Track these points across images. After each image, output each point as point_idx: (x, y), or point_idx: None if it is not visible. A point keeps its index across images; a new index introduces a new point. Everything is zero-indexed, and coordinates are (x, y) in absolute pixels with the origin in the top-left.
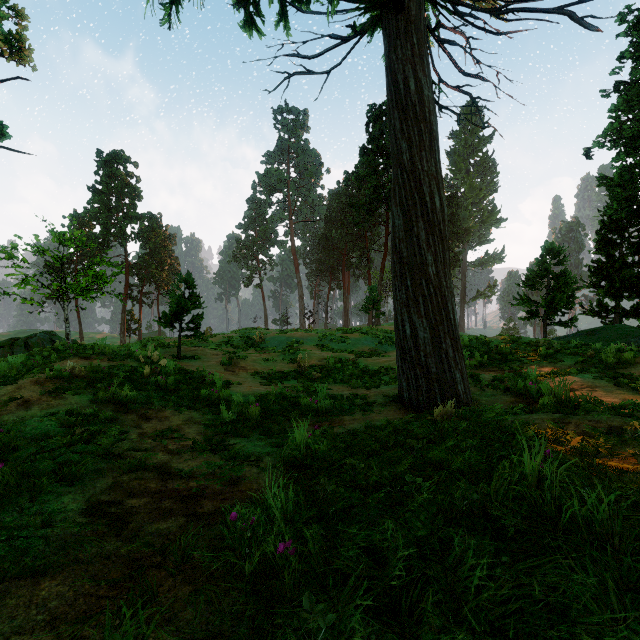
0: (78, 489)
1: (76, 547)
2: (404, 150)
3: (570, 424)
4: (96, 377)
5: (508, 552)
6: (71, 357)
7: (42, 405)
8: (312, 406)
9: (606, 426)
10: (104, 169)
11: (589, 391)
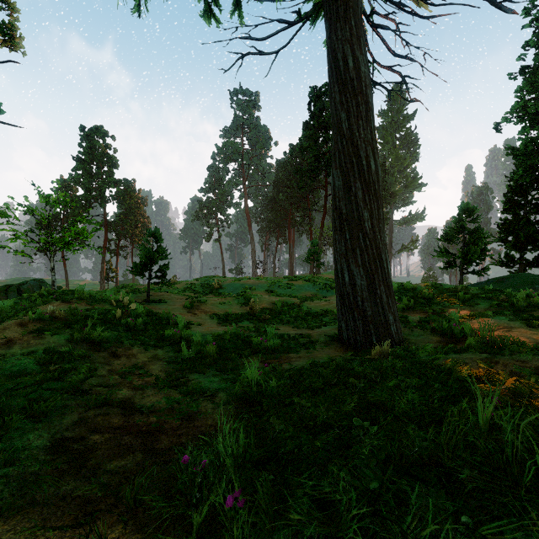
0: (45, 425)
1: (34, 487)
2: (343, 119)
3: (498, 364)
4: (74, 319)
5: (467, 510)
6: (54, 301)
7: (23, 344)
8: (262, 345)
9: (532, 366)
10: (86, 141)
11: (506, 331)
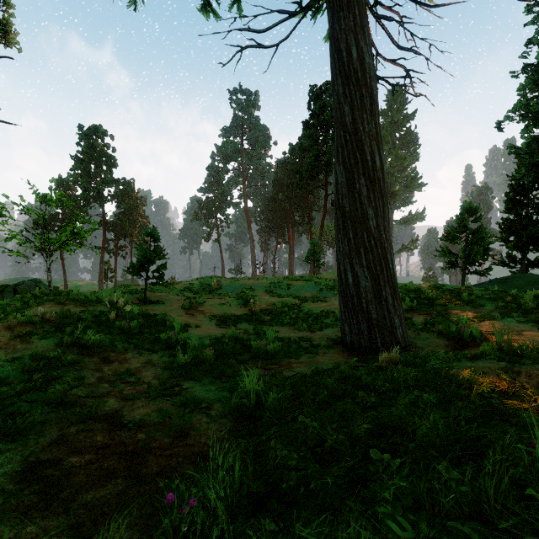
0: (19, 445)
1: None
2: (347, 113)
3: (521, 374)
4: (66, 321)
5: None
6: (47, 303)
7: (8, 349)
8: (262, 349)
9: None
10: (85, 141)
11: (516, 335)
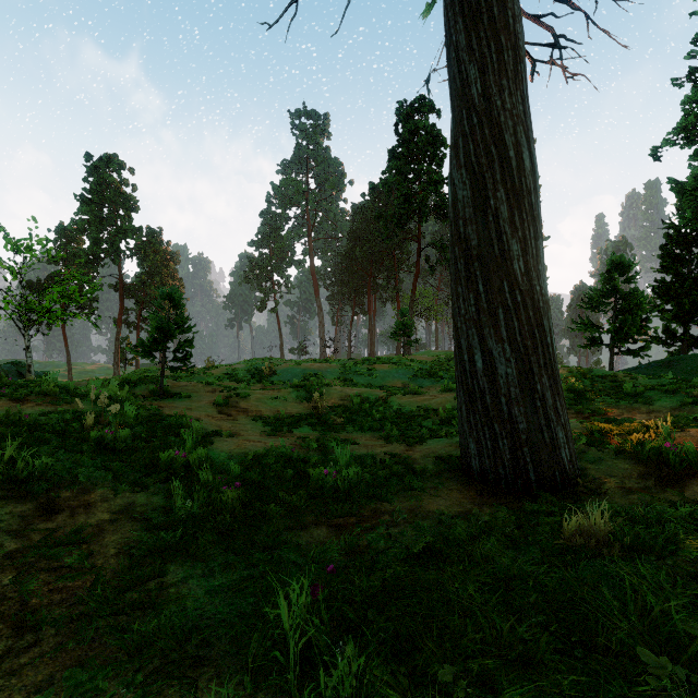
0: None
1: None
2: (473, 79)
3: None
4: (6, 432)
5: None
6: None
7: None
8: (328, 483)
9: None
10: (94, 175)
11: None
